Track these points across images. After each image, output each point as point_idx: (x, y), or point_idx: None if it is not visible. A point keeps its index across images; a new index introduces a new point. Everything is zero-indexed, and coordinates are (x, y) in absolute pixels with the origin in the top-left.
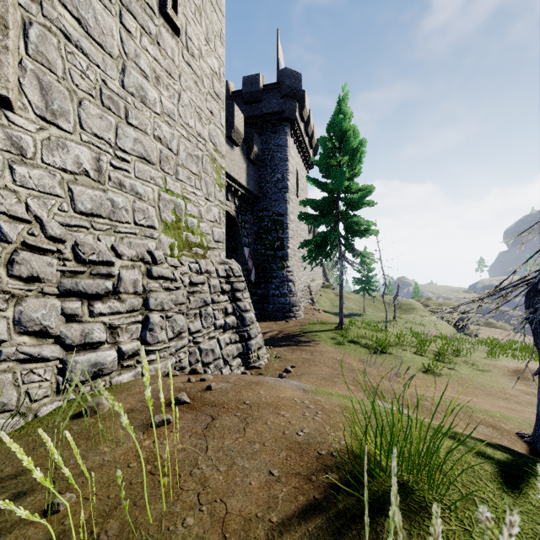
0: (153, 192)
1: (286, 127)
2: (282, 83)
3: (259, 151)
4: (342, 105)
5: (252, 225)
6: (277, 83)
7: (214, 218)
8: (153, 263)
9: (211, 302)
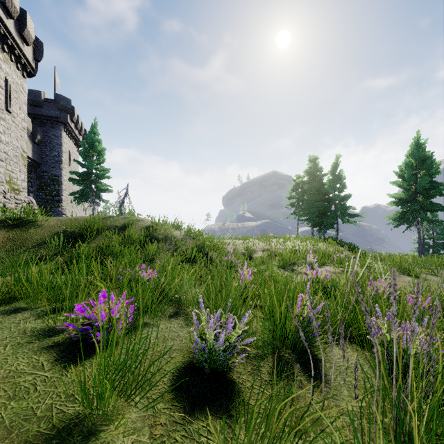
0: (3, 171)
1: (61, 126)
2: (58, 102)
3: (41, 138)
4: (94, 128)
5: (35, 180)
6: (54, 100)
7: (23, 179)
8: (5, 194)
9: (23, 211)
